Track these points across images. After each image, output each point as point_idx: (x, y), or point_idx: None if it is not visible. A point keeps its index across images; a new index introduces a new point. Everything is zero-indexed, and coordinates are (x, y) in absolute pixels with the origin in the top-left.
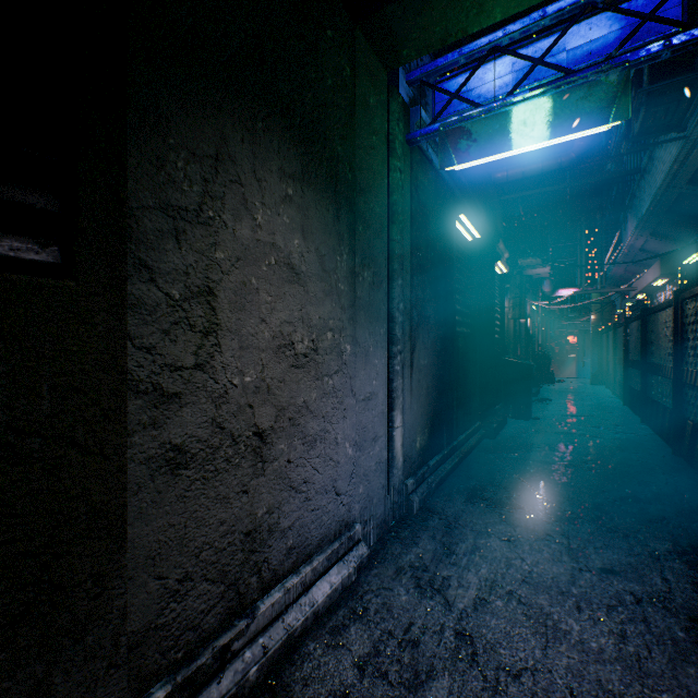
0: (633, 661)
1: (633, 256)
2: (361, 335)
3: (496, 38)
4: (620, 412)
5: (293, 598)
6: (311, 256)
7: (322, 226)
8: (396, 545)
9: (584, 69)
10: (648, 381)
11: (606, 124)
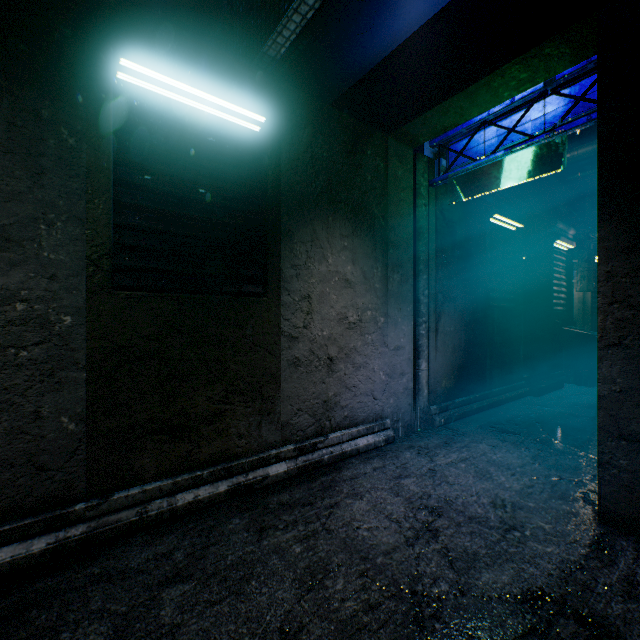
0: (525, 493)
1: None
2: (391, 312)
3: (484, 117)
4: None
5: (347, 439)
6: (357, 273)
7: (364, 256)
8: (414, 438)
9: (537, 136)
10: None
11: (560, 167)
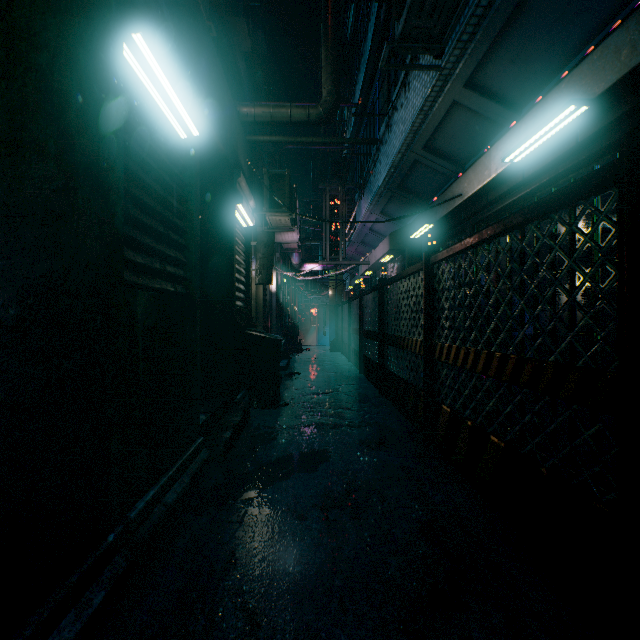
0: None
1: (364, 236)
2: None
3: None
4: (359, 383)
5: None
6: None
7: None
8: None
9: None
10: (386, 352)
11: None
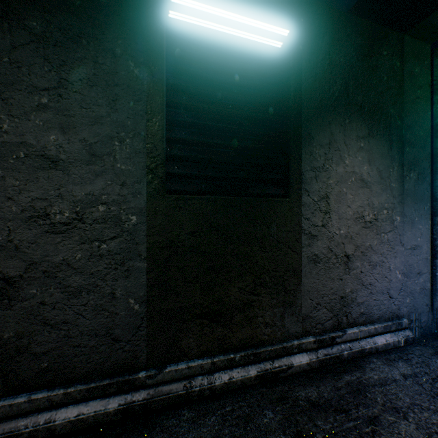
0: None
1: None
2: (407, 211)
3: None
4: None
5: (363, 336)
6: (373, 173)
7: (380, 156)
8: (436, 342)
9: None
10: None
11: None
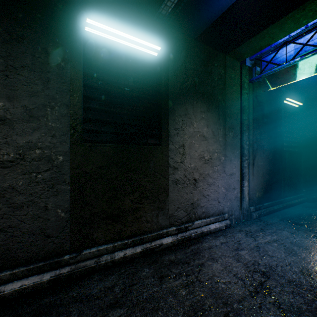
0: None
1: None
2: (228, 154)
3: (286, 39)
4: None
5: (204, 225)
6: (209, 132)
7: (213, 122)
8: (242, 225)
9: None
10: None
11: None
